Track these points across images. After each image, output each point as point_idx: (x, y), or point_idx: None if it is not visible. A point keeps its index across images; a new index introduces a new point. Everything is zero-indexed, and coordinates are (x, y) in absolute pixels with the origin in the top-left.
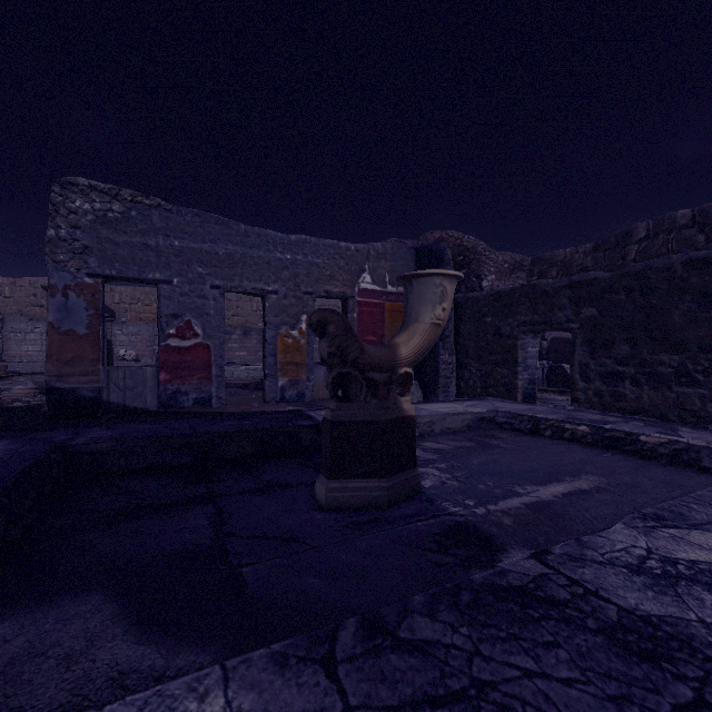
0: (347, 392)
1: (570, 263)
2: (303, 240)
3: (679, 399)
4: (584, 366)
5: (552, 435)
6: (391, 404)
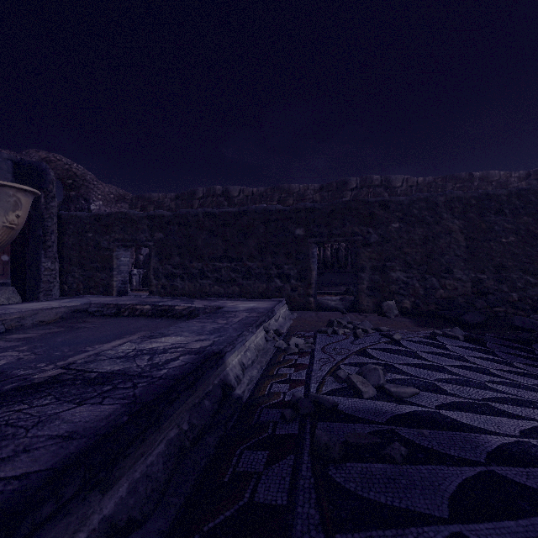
0: None
1: (162, 203)
2: None
3: (201, 287)
4: (156, 270)
5: (129, 314)
6: None
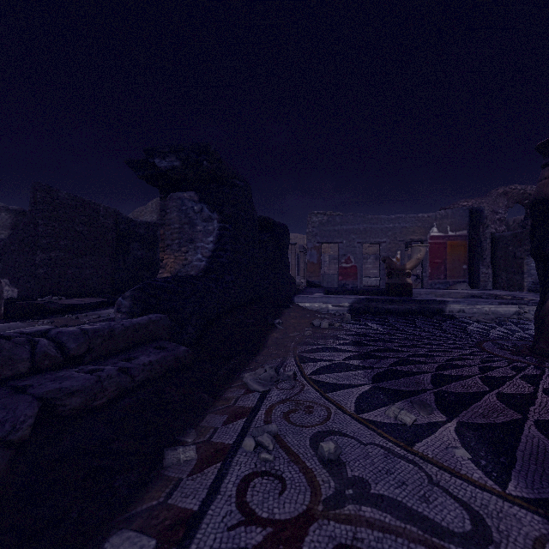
0: (391, 276)
1: None
2: (398, 217)
3: None
4: None
5: None
6: (402, 279)
